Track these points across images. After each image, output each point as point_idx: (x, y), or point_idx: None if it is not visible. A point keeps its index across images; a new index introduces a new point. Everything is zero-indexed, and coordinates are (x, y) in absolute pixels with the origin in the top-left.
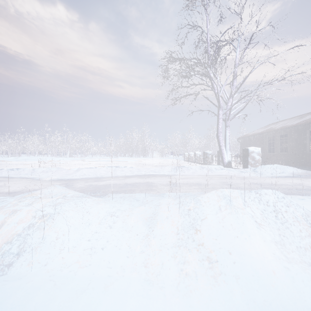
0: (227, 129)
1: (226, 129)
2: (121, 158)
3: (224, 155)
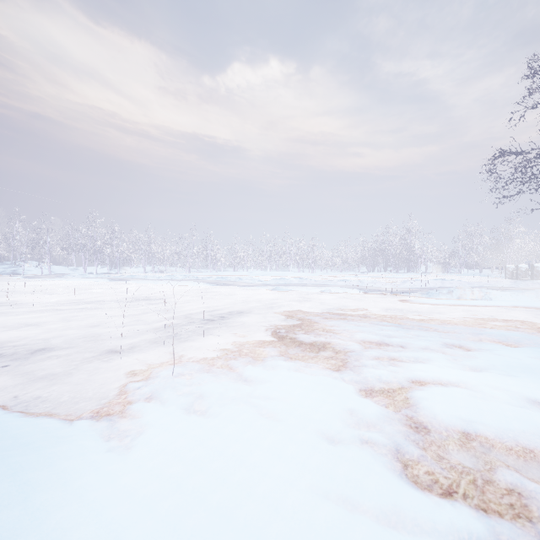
0: None
1: None
2: (371, 274)
3: None
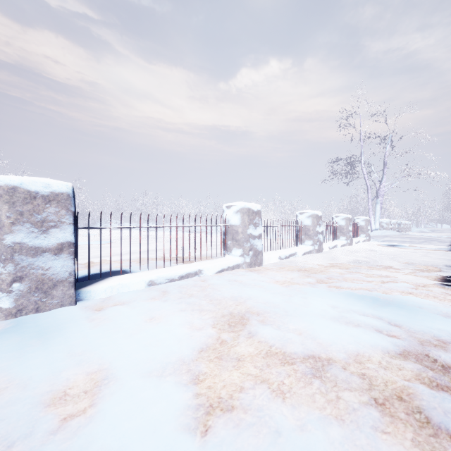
0: (377, 205)
1: (376, 206)
2: None
3: (371, 225)
